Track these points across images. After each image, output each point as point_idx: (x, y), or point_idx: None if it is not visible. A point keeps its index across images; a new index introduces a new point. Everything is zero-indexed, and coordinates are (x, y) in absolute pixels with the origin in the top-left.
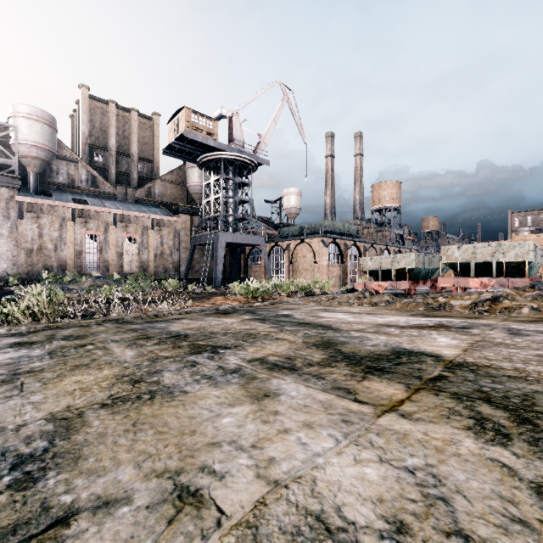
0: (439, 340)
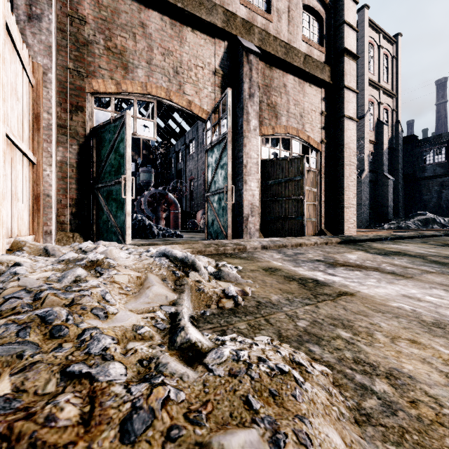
0: (356, 256)
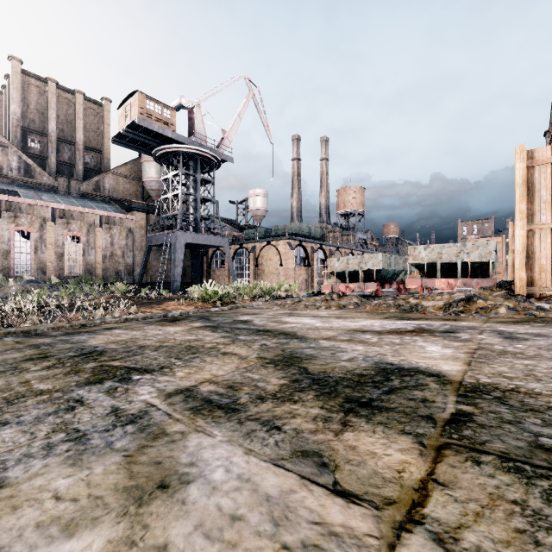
0: (429, 349)
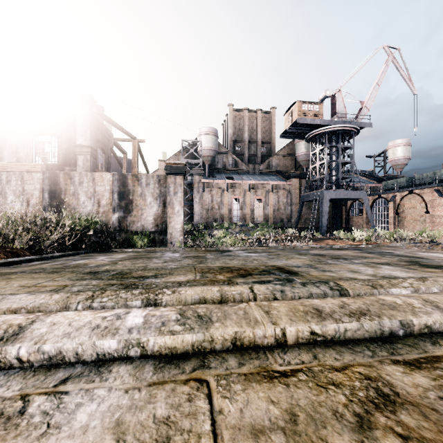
0: None
